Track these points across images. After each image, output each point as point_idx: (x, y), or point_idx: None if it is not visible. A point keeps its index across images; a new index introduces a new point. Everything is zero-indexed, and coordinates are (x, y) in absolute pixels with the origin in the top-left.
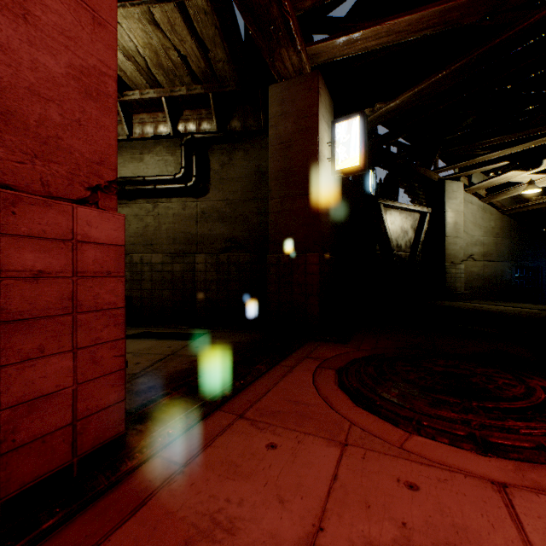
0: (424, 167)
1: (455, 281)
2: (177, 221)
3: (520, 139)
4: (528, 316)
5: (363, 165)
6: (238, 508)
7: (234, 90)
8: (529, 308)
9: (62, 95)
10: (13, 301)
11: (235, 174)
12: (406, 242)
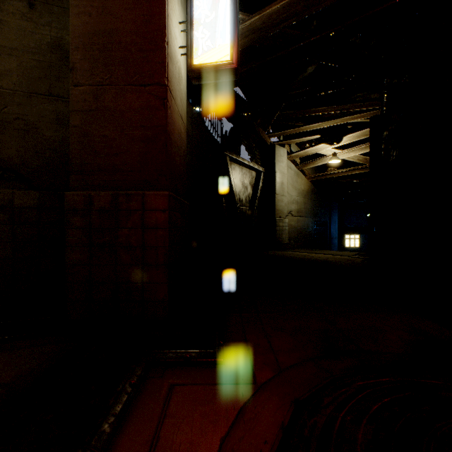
0: (262, 128)
1: (282, 233)
2: None
3: (330, 117)
4: (351, 263)
5: (236, 61)
6: None
7: None
8: (339, 255)
9: None
10: None
11: (4, 40)
12: (246, 197)
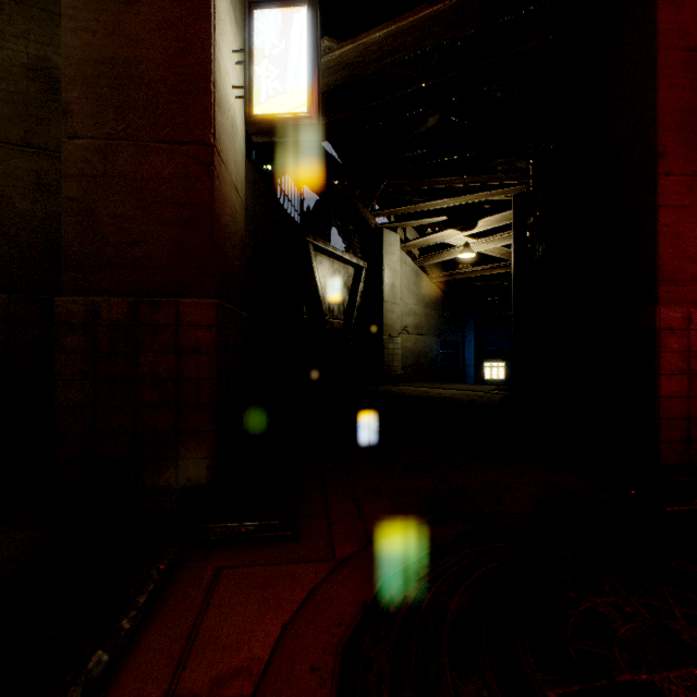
0: (363, 203)
1: (394, 360)
2: None
3: (461, 192)
4: (486, 402)
5: (315, 115)
6: None
7: None
8: (472, 390)
9: None
10: None
11: None
12: (340, 305)
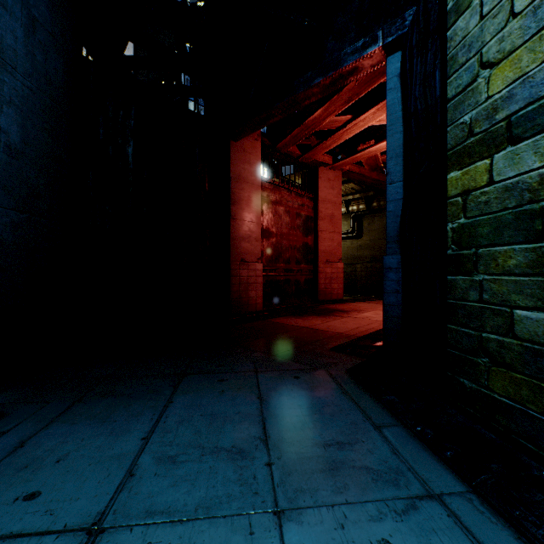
0: None
1: None
2: (348, 250)
3: None
4: None
5: None
6: (360, 305)
7: (372, 194)
8: None
9: (336, 248)
10: (332, 276)
11: (374, 228)
12: None
